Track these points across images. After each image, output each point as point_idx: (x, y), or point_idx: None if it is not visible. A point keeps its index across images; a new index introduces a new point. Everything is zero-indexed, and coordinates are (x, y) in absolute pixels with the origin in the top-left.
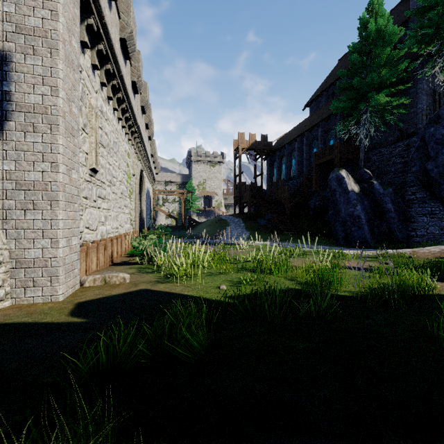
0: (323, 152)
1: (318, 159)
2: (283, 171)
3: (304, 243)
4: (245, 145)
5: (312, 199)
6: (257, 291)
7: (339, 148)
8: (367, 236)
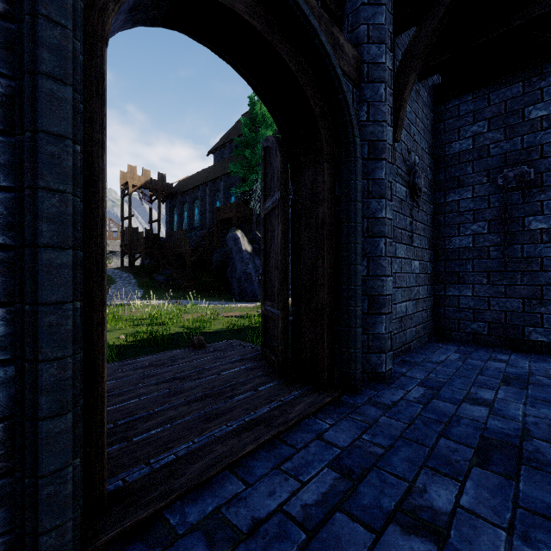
0: (224, 209)
1: (219, 215)
2: (185, 220)
3: (192, 299)
4: (137, 182)
5: (215, 254)
6: (152, 332)
7: (238, 207)
8: (256, 291)
